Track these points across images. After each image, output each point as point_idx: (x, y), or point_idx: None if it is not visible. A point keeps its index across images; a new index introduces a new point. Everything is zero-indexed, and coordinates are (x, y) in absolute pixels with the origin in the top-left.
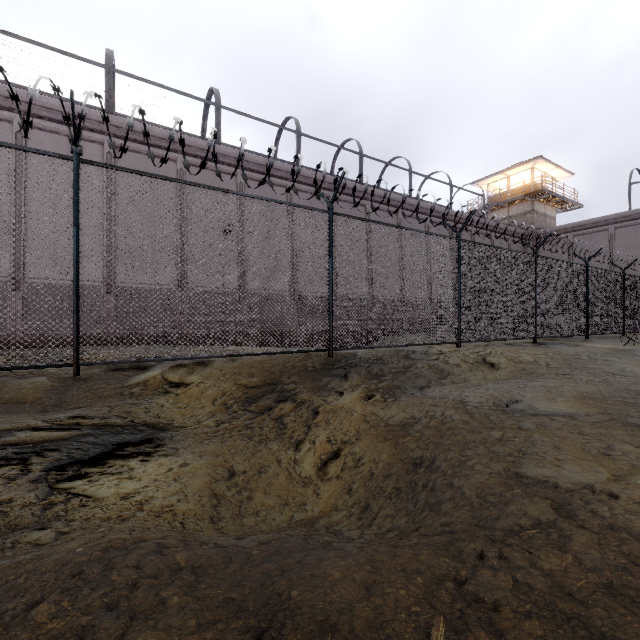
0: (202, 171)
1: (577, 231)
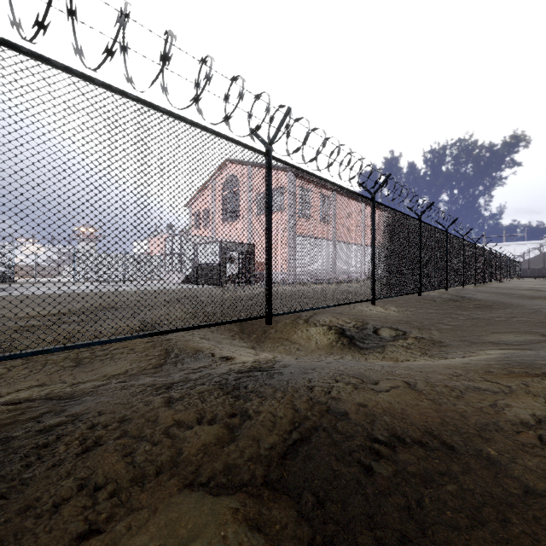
0: None
1: None
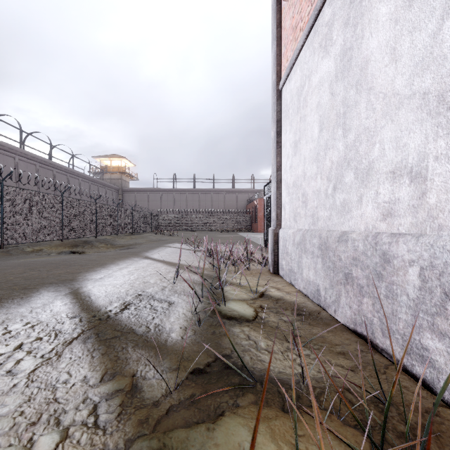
0: None
1: (138, 191)
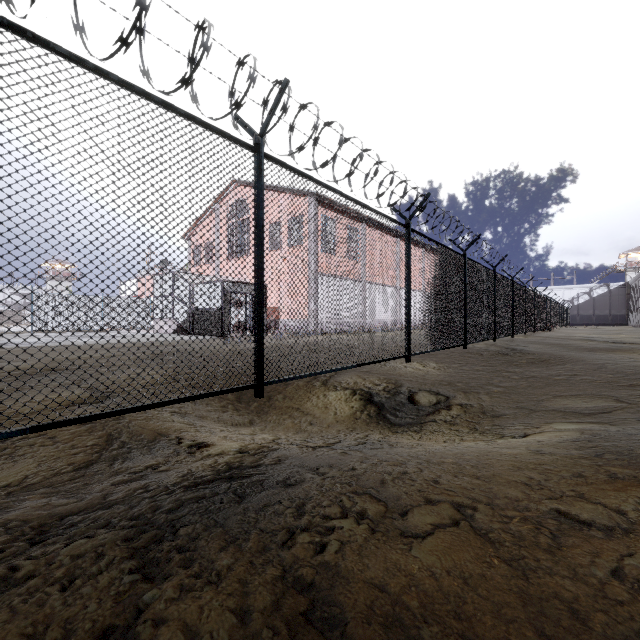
0: None
1: None
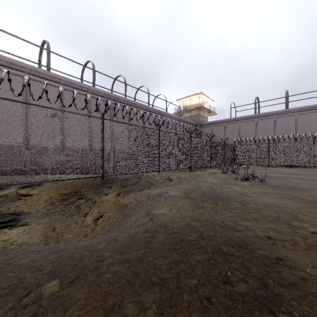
0: (39, 83)
1: (214, 124)
